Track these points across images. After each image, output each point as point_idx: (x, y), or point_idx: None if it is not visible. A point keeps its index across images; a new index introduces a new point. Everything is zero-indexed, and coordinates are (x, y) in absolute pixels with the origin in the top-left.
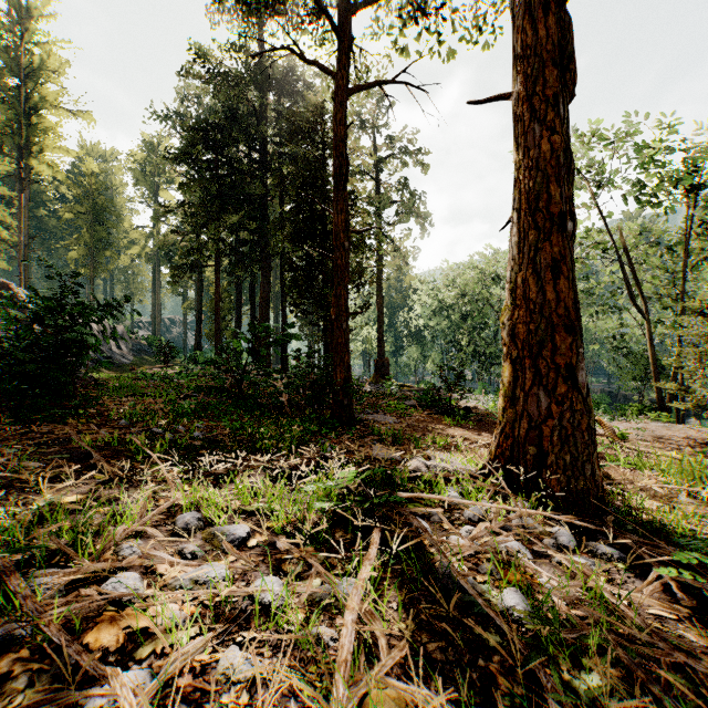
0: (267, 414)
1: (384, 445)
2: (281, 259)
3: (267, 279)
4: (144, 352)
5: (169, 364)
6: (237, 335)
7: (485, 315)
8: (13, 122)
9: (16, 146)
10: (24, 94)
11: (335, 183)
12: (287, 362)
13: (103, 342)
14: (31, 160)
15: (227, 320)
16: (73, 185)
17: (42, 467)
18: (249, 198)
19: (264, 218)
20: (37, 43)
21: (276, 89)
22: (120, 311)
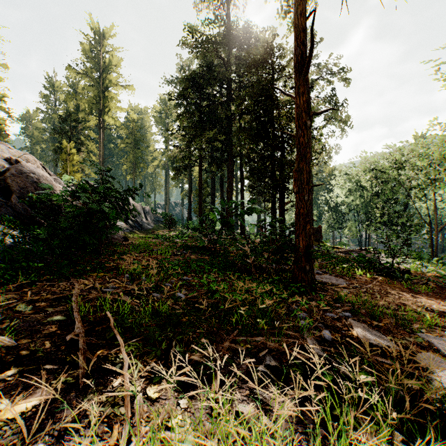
0: (237, 274)
1: (358, 317)
2: (240, 159)
3: (231, 173)
4: (160, 222)
5: (173, 229)
6: (212, 211)
7: (395, 193)
8: (96, 97)
9: (97, 109)
10: (101, 81)
11: (297, 68)
12: (244, 228)
13: (138, 216)
14: (104, 116)
15: (206, 201)
16: (124, 128)
17: (30, 336)
18: (220, 120)
19: (229, 133)
20: (107, 51)
21: (236, 46)
22: (136, 194)
